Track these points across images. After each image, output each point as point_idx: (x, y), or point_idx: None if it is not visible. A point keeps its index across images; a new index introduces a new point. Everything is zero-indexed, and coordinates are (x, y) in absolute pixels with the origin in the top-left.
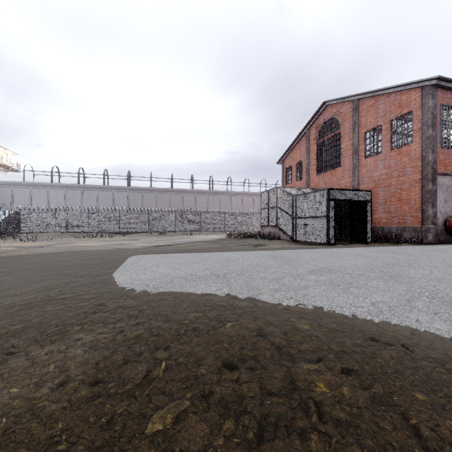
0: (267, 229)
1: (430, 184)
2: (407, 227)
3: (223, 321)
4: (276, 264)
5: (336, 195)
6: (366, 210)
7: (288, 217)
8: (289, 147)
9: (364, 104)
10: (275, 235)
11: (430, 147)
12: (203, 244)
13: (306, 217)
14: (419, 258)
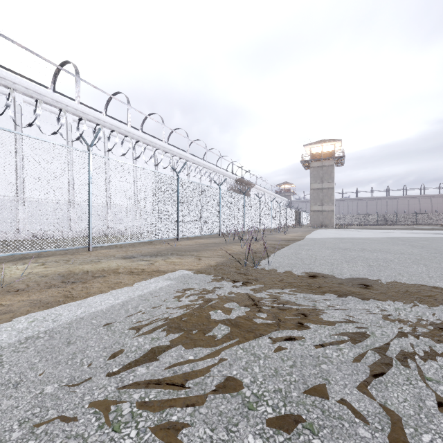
0: None
1: None
2: None
3: None
4: None
5: None
6: None
7: None
8: None
9: None
10: None
11: None
12: None
13: None
14: None
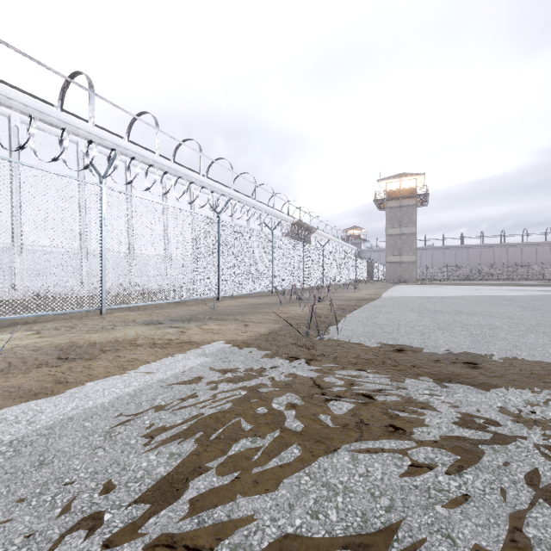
0: None
1: None
2: None
3: None
4: None
5: None
6: None
7: None
8: None
9: None
10: None
11: None
12: None
13: None
14: None
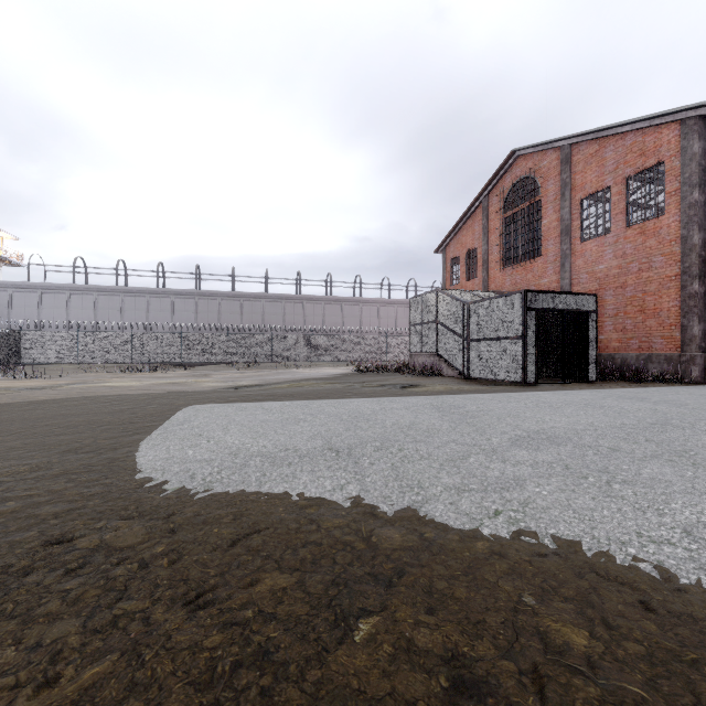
0: (420, 358)
1: (695, 283)
2: (654, 354)
3: (347, 612)
4: (446, 424)
5: (538, 302)
6: (589, 326)
7: (456, 338)
8: (455, 226)
9: (581, 152)
10: (434, 368)
11: (695, 222)
12: (314, 384)
13: (487, 339)
14: (698, 411)
